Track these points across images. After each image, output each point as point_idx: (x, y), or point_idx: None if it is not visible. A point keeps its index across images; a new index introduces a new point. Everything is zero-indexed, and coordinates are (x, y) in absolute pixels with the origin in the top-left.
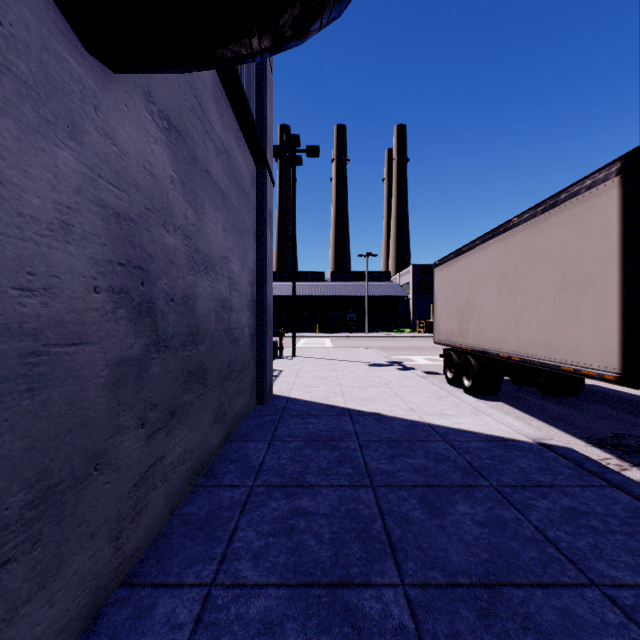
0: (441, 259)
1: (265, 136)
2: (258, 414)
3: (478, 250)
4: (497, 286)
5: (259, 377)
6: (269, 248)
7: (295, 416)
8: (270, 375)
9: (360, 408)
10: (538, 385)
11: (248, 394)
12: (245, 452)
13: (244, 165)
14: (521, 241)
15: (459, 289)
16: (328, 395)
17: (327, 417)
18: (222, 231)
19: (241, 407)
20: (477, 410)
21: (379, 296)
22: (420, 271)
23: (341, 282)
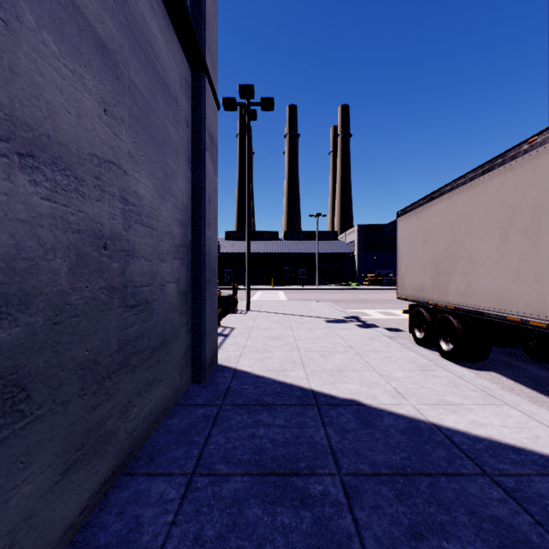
0: (406, 207)
1: (203, 33)
2: (189, 403)
3: (465, 189)
4: (499, 230)
5: (195, 347)
6: (210, 181)
7: (240, 407)
8: (212, 342)
9: (329, 390)
10: (527, 348)
11: (175, 375)
12: (136, 515)
13: (166, 49)
14: (548, 165)
15: (434, 238)
16: (285, 366)
17: (285, 410)
18: (99, 110)
19: (158, 401)
20: (488, 394)
21: (328, 253)
22: (365, 230)
23: (293, 240)
